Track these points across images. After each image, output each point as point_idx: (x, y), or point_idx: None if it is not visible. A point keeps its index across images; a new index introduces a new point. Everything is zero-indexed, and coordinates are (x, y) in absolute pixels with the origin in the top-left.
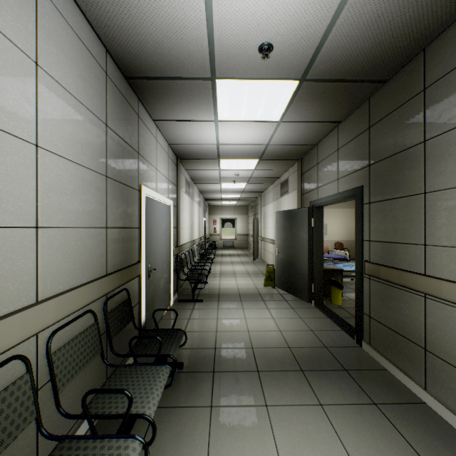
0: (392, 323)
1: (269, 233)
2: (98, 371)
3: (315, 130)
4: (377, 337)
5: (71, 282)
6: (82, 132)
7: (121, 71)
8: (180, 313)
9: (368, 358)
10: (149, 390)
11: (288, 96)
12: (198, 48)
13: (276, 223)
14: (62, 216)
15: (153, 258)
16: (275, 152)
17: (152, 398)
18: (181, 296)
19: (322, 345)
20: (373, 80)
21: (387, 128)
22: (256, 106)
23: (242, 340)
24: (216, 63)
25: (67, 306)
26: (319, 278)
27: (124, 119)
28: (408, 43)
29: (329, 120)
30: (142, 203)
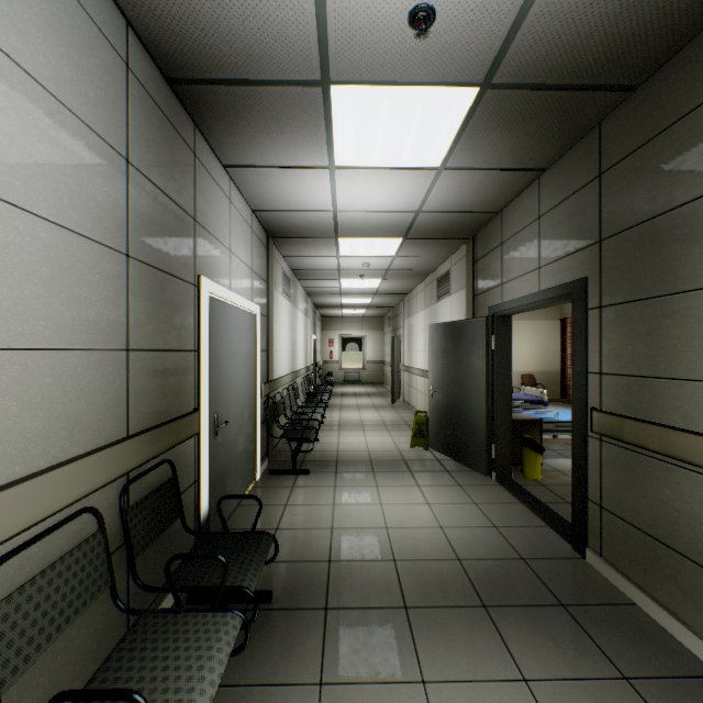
0: (646, 522)
1: (418, 359)
2: (109, 619)
3: (499, 185)
4: (617, 544)
5: (44, 457)
6: (70, 165)
7: (159, 68)
8: (272, 494)
9: (599, 580)
10: (195, 671)
11: (458, 119)
12: (296, 17)
13: (430, 343)
14: (20, 326)
15: (224, 402)
16: (430, 226)
17: (200, 692)
18: (274, 463)
19: (516, 554)
20: (612, 86)
21: (637, 172)
22: (401, 139)
23: (377, 545)
24: (330, 49)
25: (29, 506)
26: (504, 434)
27: (165, 155)
28: (689, 4)
29: (525, 166)
30: (201, 307)
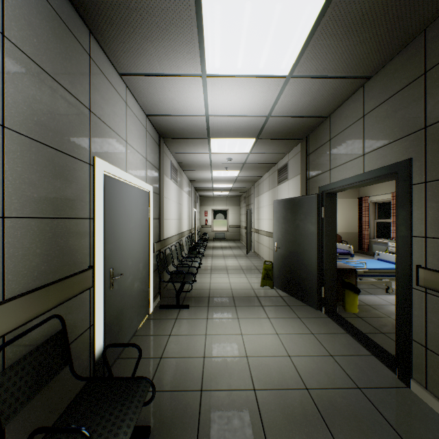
0: None
1: (264, 225)
2: None
3: (332, 93)
4: None
5: None
6: None
7: None
8: (160, 325)
9: (427, 411)
10: None
11: (308, 25)
12: None
13: (274, 213)
14: None
15: (119, 259)
16: (276, 128)
17: None
18: (164, 299)
19: (352, 384)
20: None
21: None
22: (260, 46)
23: (239, 373)
24: None
25: None
26: (331, 280)
27: (55, 46)
28: None
29: (355, 74)
30: (96, 183)
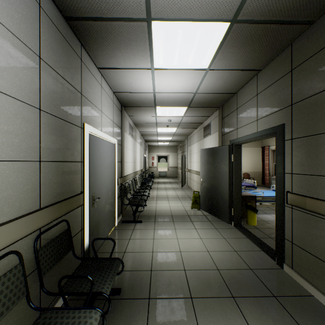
0: (319, 253)
1: (194, 166)
2: (27, 311)
3: (237, 79)
4: (301, 263)
5: None
6: (1, 54)
7: (59, 10)
8: (123, 233)
9: (291, 281)
10: None
11: (218, 41)
12: None
13: (201, 158)
14: None
15: (98, 188)
16: (201, 100)
17: None
18: (124, 217)
19: (247, 266)
20: (300, 21)
21: (314, 67)
22: (188, 52)
23: (175, 261)
24: None
25: None
26: (238, 203)
27: (64, 58)
28: None
29: (251, 68)
30: (85, 139)
